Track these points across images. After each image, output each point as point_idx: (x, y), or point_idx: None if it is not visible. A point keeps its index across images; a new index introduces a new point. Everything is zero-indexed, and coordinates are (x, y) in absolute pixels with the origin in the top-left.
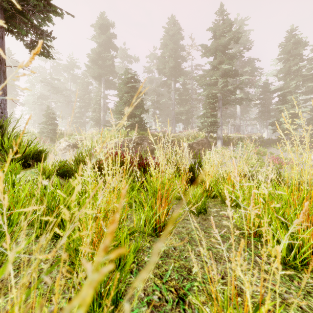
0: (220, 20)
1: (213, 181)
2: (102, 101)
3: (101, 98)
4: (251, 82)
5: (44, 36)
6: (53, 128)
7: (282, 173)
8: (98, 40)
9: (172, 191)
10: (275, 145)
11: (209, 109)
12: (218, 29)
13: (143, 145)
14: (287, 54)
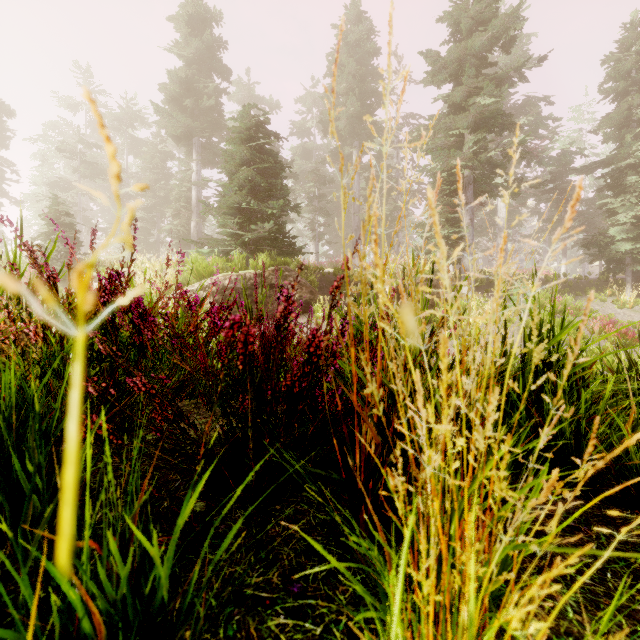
0: None
1: None
2: (194, 193)
3: (192, 186)
4: (533, 152)
5: None
6: (65, 250)
7: None
8: (184, 53)
9: None
10: (596, 293)
11: (442, 207)
12: (466, 15)
13: None
14: (624, 79)
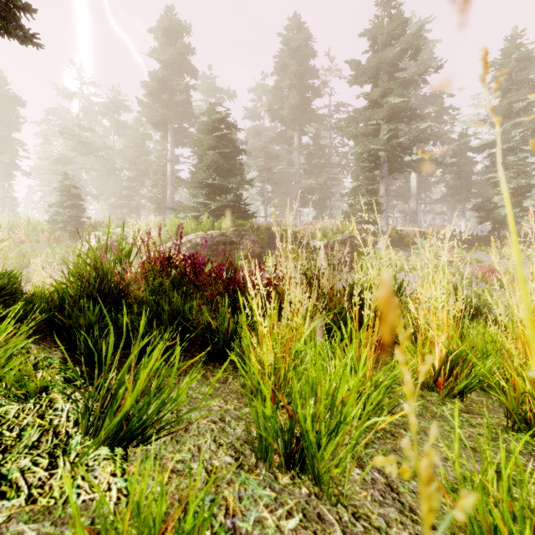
0: (384, 17)
1: (457, 340)
2: (169, 168)
3: (167, 162)
4: (437, 134)
5: None
6: (74, 215)
7: (507, 299)
8: (161, 57)
9: (350, 414)
10: (483, 247)
11: (363, 181)
12: (381, 32)
13: (242, 246)
14: (506, 80)
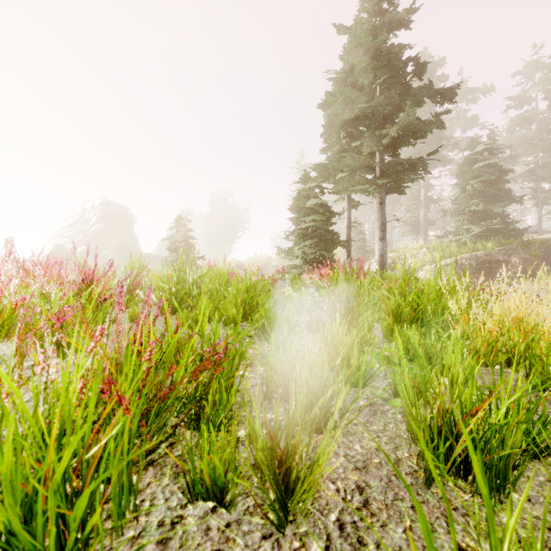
0: None
1: None
2: (422, 193)
3: (420, 188)
4: None
5: (403, 181)
6: (361, 245)
7: None
8: None
9: None
10: None
11: None
12: None
13: (510, 264)
14: None
